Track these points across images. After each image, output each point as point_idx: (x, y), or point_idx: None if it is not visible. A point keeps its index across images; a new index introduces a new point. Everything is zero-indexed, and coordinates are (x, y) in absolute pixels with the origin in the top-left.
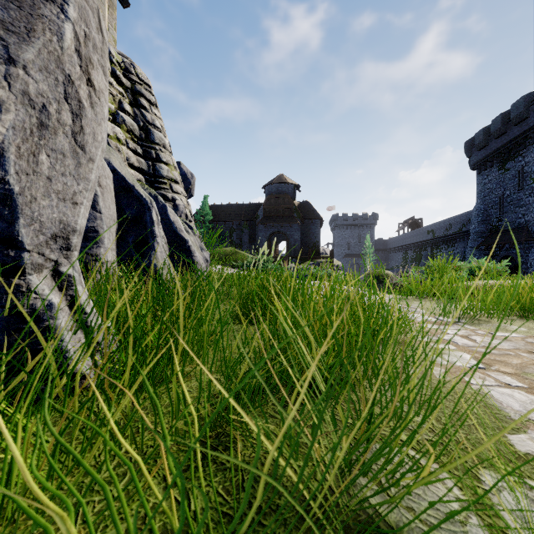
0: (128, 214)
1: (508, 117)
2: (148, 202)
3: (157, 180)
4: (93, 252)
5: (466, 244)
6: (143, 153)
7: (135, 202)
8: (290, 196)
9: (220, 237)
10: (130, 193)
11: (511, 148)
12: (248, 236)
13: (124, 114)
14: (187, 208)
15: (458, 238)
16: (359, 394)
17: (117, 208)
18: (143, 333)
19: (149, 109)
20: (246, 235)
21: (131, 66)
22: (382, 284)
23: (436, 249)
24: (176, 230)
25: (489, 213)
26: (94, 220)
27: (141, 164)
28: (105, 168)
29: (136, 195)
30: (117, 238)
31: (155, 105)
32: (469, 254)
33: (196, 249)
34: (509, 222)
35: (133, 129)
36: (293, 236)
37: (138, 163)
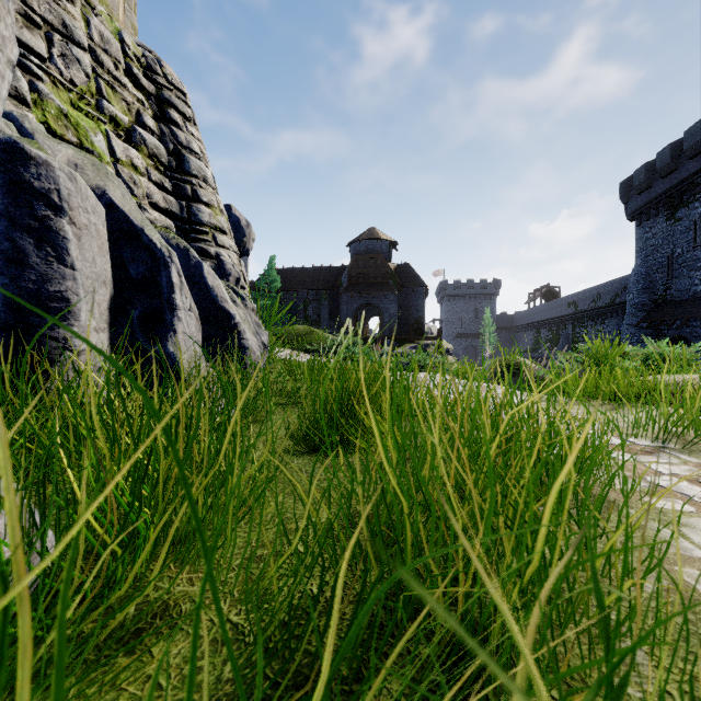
0: (133, 273)
1: (680, 148)
2: (164, 254)
3: (193, 228)
4: (60, 334)
5: (621, 320)
6: (173, 189)
7: (144, 254)
8: (384, 257)
9: (291, 311)
10: (137, 240)
11: (683, 190)
12: (328, 310)
13: (144, 131)
14: (238, 269)
15: (609, 312)
16: (572, 684)
17: (115, 263)
18: (64, 527)
19: (183, 126)
20: (326, 309)
21: (156, 63)
22: (515, 376)
23: (580, 328)
24: (216, 300)
25: (653, 278)
26: (61, 281)
27: (170, 205)
28: (87, 196)
29: (146, 244)
30: (113, 311)
31: (192, 121)
32: (625, 333)
33: (247, 327)
34: (681, 290)
35: (159, 154)
36: (388, 310)
37: (166, 202)
